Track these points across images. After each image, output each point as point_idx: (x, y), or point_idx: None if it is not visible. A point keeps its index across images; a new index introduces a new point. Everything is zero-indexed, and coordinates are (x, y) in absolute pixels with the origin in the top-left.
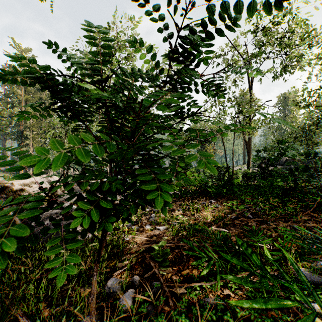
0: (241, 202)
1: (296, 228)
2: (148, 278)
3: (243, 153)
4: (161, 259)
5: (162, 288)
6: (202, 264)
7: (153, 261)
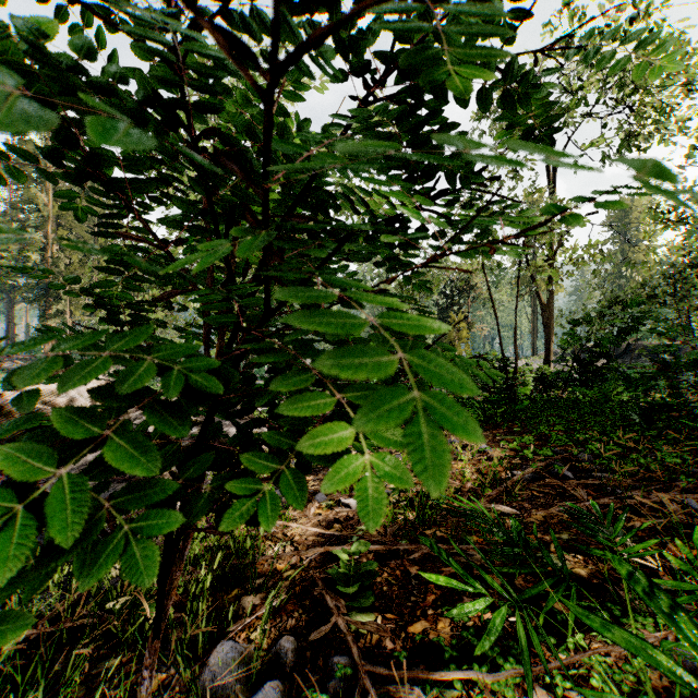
0: (541, 439)
1: (690, 506)
2: (318, 643)
3: (532, 332)
4: (354, 589)
5: (358, 678)
6: None
7: (333, 595)
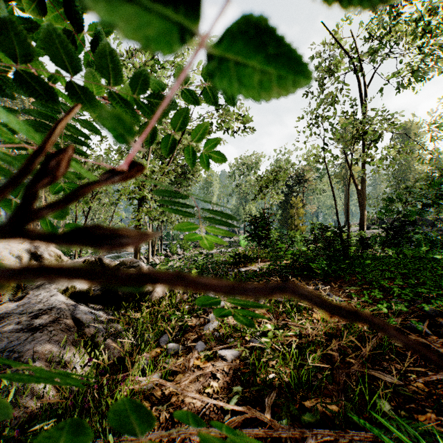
0: (380, 290)
1: None
2: None
3: (345, 210)
4: None
5: None
6: None
7: None
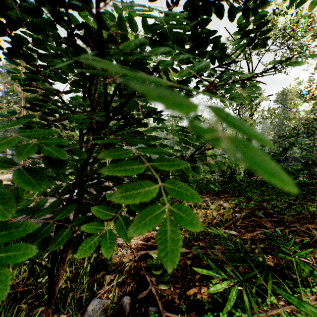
0: (248, 199)
1: None
2: (142, 299)
3: None
4: (160, 272)
5: None
6: (213, 282)
7: (150, 275)
